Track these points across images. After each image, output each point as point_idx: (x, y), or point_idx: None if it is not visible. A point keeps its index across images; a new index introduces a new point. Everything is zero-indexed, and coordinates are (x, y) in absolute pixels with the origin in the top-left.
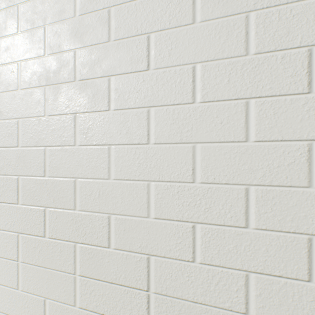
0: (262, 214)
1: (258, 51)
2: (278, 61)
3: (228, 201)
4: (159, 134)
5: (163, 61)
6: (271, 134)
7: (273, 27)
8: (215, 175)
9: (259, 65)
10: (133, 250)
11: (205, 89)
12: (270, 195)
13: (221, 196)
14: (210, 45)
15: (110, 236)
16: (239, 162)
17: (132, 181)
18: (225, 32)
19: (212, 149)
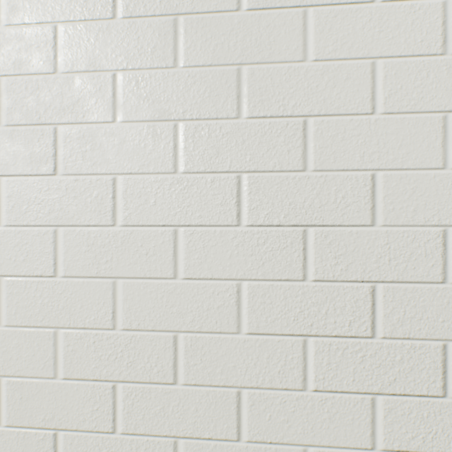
0: (192, 366)
1: (188, 170)
2: (208, 185)
3: (154, 352)
4: (70, 264)
5: (76, 166)
6: (201, 271)
7: (203, 144)
8: (140, 319)
9: (188, 187)
10: (34, 426)
11: (128, 209)
12: (200, 343)
13: (147, 345)
14: (134, 153)
15: (0, 407)
16: (168, 304)
17: (32, 329)
18: (152, 140)
19: (137, 287)
